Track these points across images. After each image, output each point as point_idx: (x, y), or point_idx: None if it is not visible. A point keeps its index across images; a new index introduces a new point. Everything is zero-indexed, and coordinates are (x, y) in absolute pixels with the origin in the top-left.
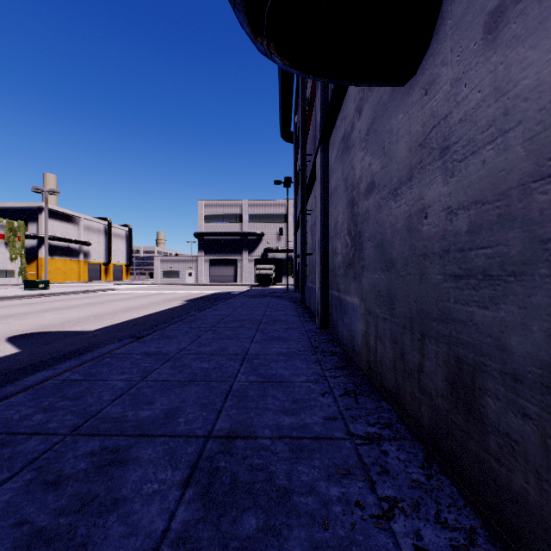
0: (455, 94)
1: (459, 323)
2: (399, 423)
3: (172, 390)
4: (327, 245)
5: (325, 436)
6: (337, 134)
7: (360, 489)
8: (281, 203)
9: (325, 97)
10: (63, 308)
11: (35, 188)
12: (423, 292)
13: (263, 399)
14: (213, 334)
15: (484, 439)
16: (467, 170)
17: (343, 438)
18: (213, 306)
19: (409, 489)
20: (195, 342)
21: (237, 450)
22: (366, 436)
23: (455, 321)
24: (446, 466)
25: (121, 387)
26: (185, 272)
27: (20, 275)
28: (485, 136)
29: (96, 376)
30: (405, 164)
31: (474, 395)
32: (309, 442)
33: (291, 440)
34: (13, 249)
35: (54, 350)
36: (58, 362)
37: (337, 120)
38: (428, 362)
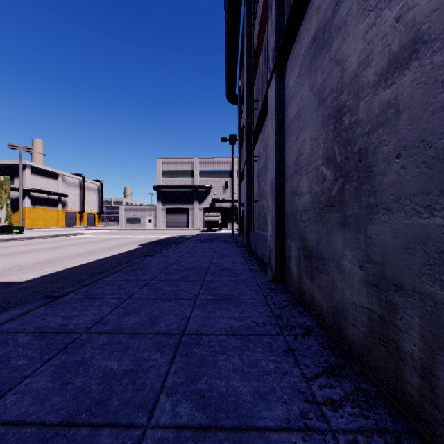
0: None
1: None
2: None
3: None
4: (283, 187)
5: None
6: (301, 44)
7: None
8: (227, 161)
9: (280, 16)
10: (19, 253)
11: (11, 145)
12: None
13: None
14: (149, 291)
15: None
16: None
17: None
18: (161, 251)
19: None
20: (121, 306)
21: None
22: None
23: None
24: None
25: None
26: (145, 219)
27: (6, 221)
28: None
29: None
30: None
31: None
32: None
33: None
34: None
35: None
36: None
37: (300, 29)
38: None
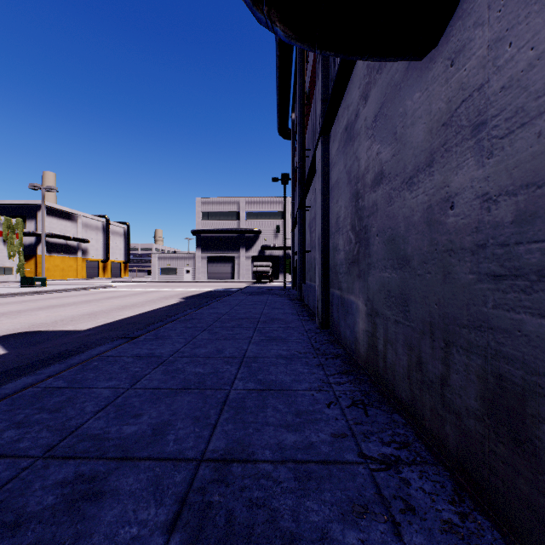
0: (495, 57)
1: (500, 332)
2: (417, 441)
3: (162, 400)
4: (328, 242)
5: (334, 460)
6: (339, 125)
7: (382, 534)
8: (279, 200)
9: (325, 88)
10: (58, 306)
11: (32, 185)
12: (448, 293)
13: (263, 411)
14: (209, 334)
15: (540, 479)
16: (514, 147)
17: (356, 462)
18: (209, 303)
19: (442, 534)
20: (189, 343)
21: (233, 478)
22: (381, 458)
23: (495, 330)
24: (481, 501)
25: (107, 396)
26: (183, 269)
27: (18, 272)
28: (541, 102)
29: (81, 383)
30: (423, 149)
31: (525, 422)
32: (317, 467)
33: (296, 464)
34: (11, 246)
35: (43, 352)
36: (45, 364)
37: (338, 111)
38: (455, 374)
